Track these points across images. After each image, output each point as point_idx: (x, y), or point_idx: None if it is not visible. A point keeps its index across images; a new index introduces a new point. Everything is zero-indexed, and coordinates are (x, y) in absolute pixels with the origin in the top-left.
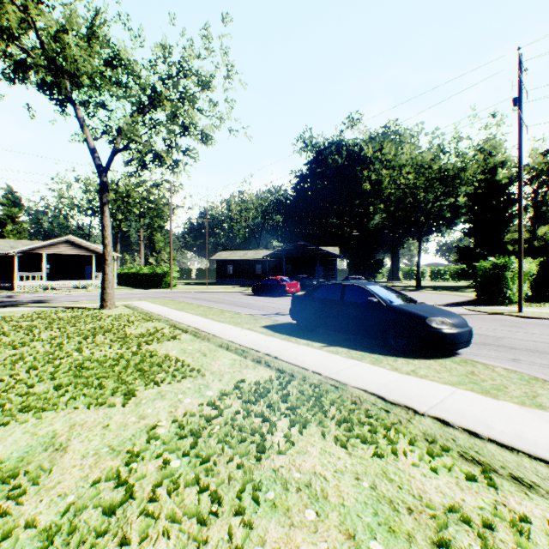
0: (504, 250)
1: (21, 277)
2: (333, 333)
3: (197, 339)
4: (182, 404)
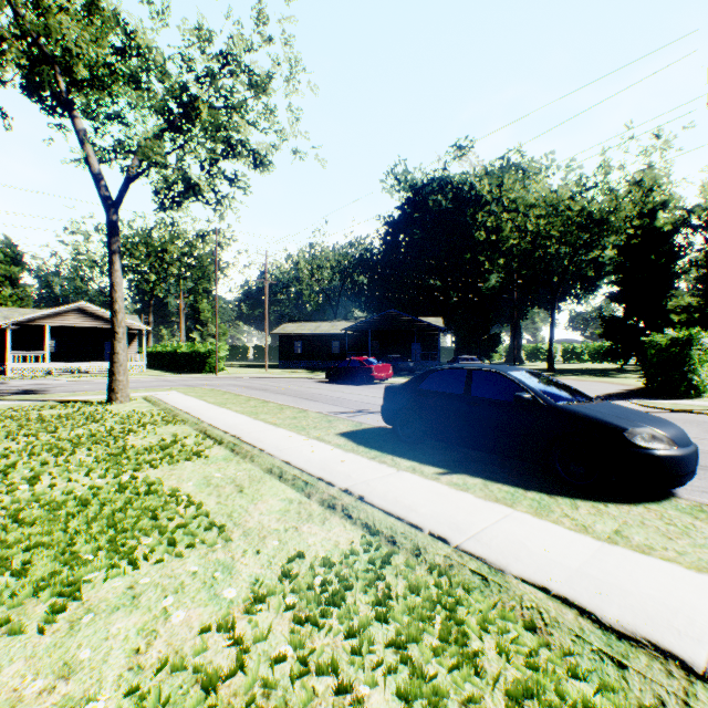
0: (667, 322)
1: (18, 357)
2: (451, 446)
3: (235, 456)
4: (166, 625)
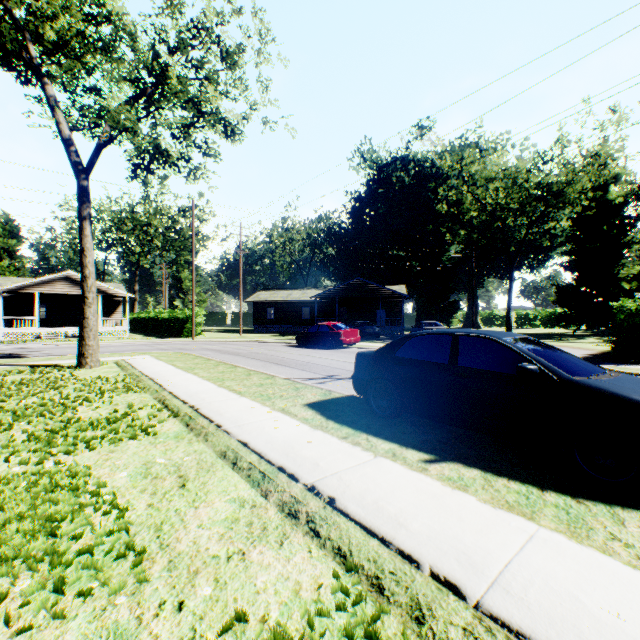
0: (619, 289)
1: (10, 323)
2: (432, 421)
3: (188, 433)
4: None
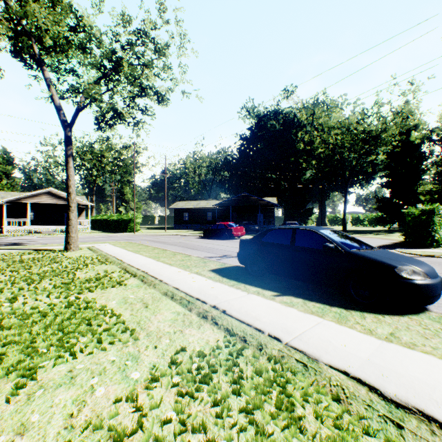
0: (417, 200)
1: (10, 223)
2: (282, 278)
3: (144, 284)
4: (92, 397)
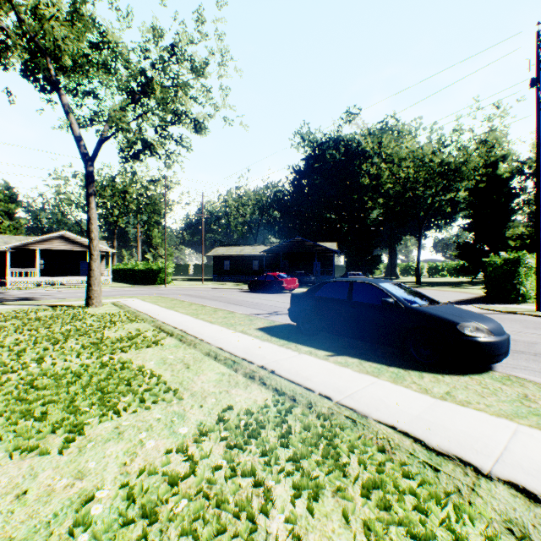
0: (506, 246)
1: (15, 273)
2: (338, 337)
3: (182, 344)
4: (142, 449)
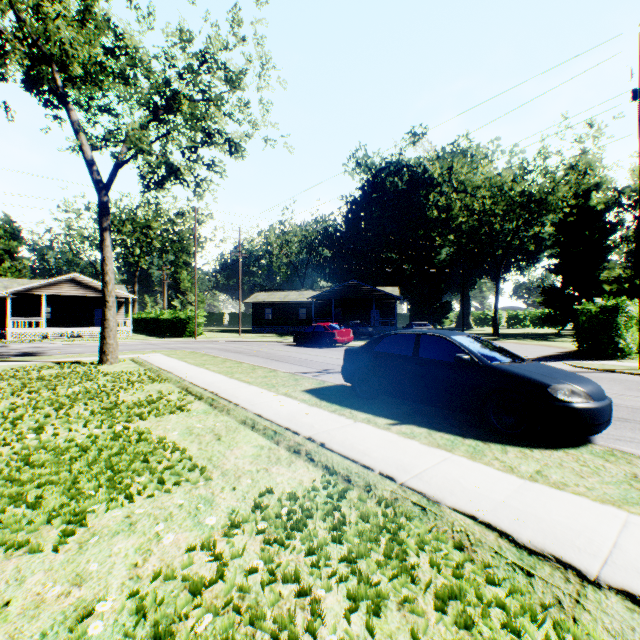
0: (600, 291)
1: (17, 323)
2: (402, 401)
3: (213, 410)
4: (159, 545)
